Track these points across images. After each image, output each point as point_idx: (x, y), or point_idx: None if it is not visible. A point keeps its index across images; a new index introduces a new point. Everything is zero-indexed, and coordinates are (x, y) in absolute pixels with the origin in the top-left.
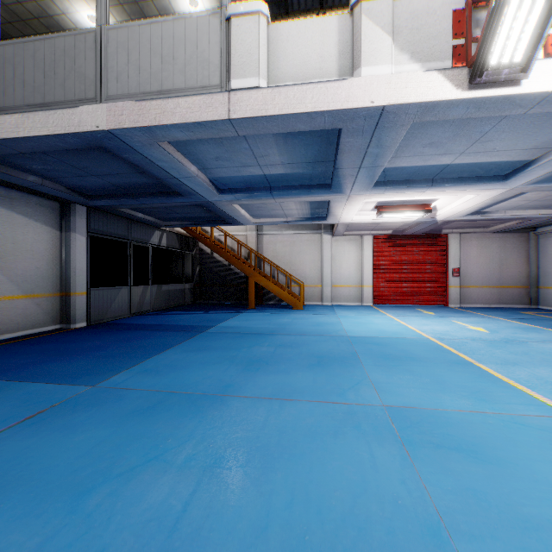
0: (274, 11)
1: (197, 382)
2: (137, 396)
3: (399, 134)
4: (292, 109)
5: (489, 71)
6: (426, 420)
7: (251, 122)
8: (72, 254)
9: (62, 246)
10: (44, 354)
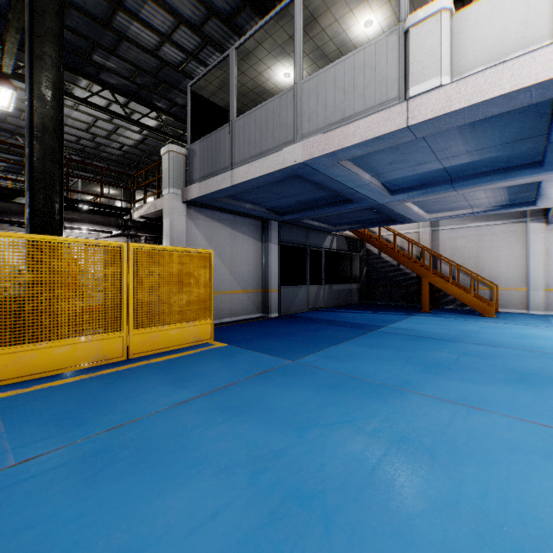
0: None
1: (375, 373)
2: (326, 374)
3: None
4: (483, 97)
5: None
6: None
7: (431, 122)
8: (269, 259)
9: (263, 253)
10: (257, 333)
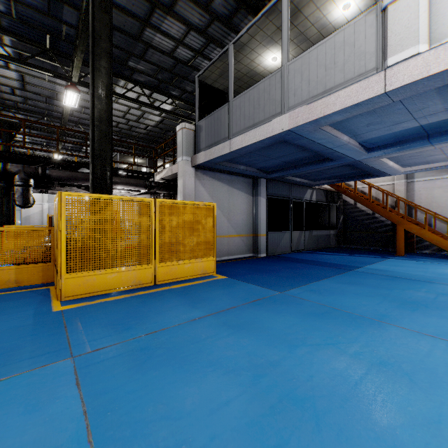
0: None
1: (354, 306)
2: (310, 304)
3: None
4: None
5: None
6: None
7: (408, 87)
8: (258, 210)
9: (253, 205)
10: (249, 269)
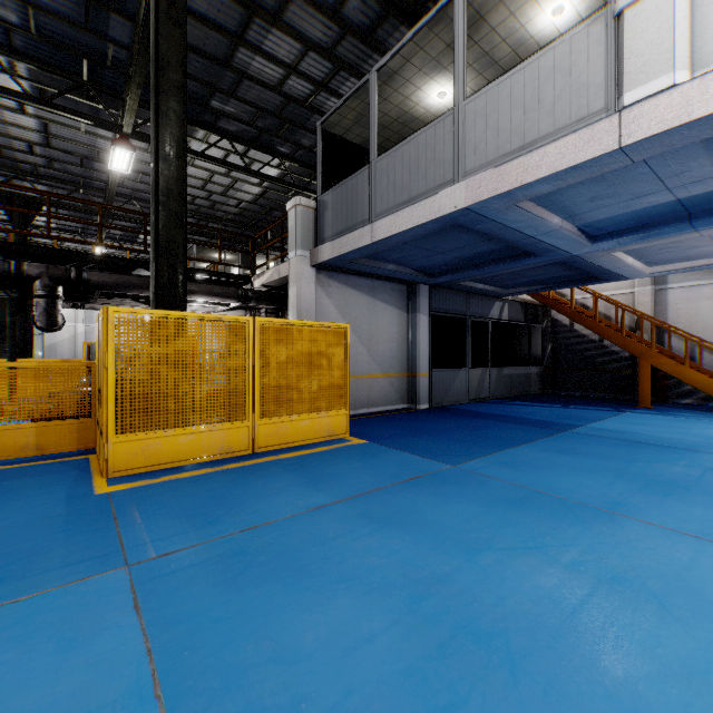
0: None
1: (570, 488)
2: (499, 485)
3: None
4: None
5: None
6: None
7: (657, 139)
8: (416, 334)
9: (408, 327)
10: (402, 429)
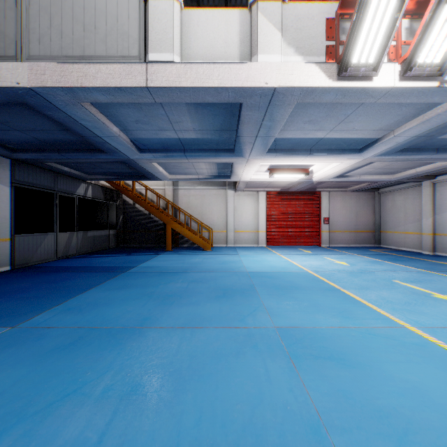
0: (187, 3)
1: (118, 317)
2: (59, 333)
3: (287, 112)
4: (202, 83)
5: (352, 67)
6: (307, 336)
7: (166, 91)
8: None
9: None
10: None
